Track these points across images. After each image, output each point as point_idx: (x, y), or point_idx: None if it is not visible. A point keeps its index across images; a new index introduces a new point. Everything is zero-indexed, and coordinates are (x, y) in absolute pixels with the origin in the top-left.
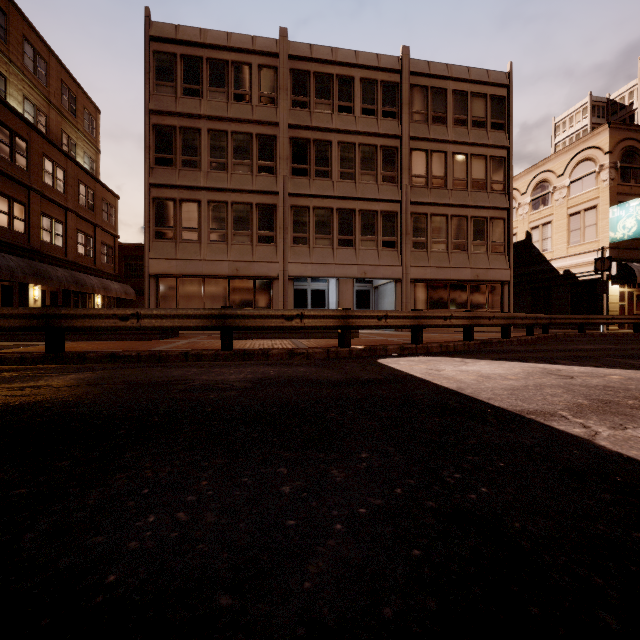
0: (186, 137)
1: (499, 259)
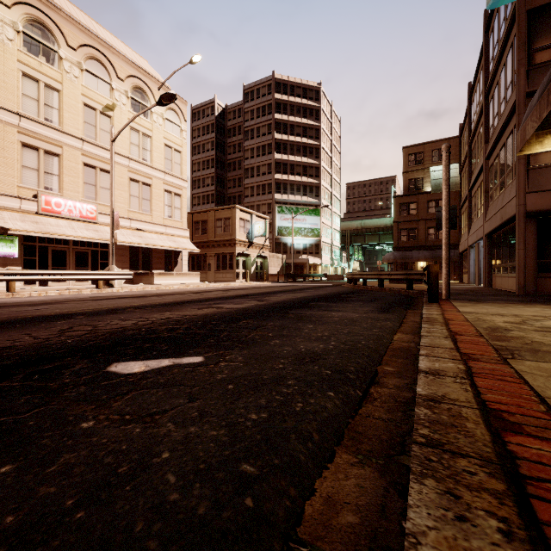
0: (463, 179)
1: (515, 183)
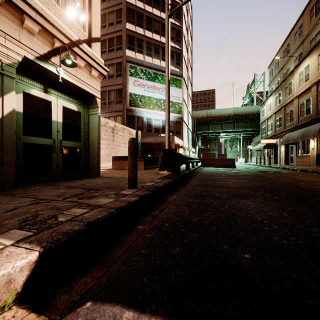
0: None
1: None
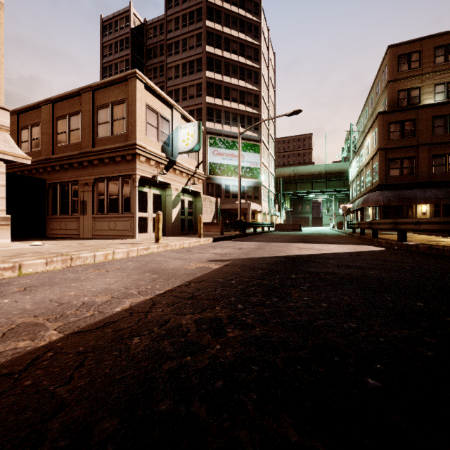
0: None
1: None
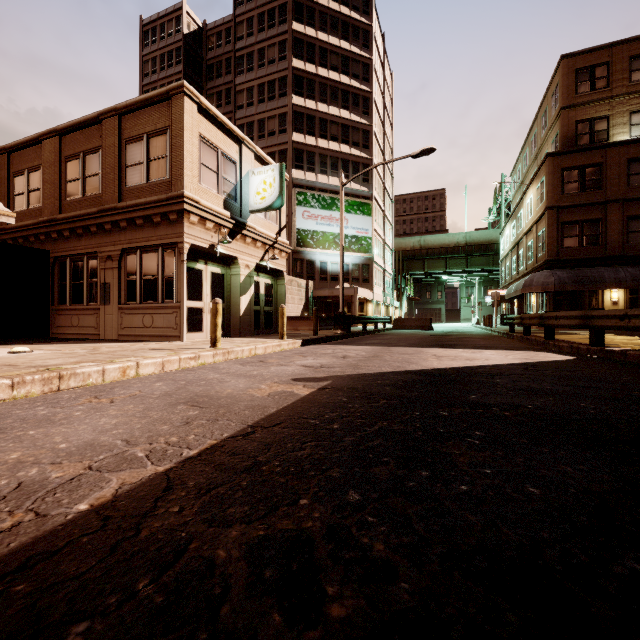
0: None
1: None
